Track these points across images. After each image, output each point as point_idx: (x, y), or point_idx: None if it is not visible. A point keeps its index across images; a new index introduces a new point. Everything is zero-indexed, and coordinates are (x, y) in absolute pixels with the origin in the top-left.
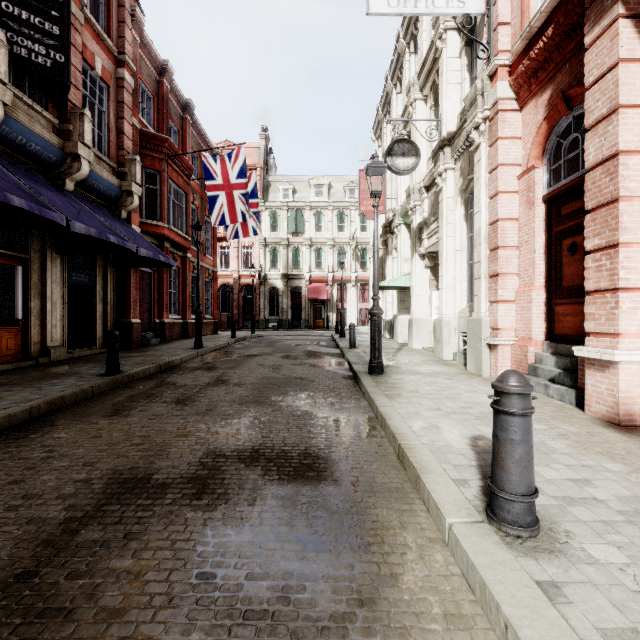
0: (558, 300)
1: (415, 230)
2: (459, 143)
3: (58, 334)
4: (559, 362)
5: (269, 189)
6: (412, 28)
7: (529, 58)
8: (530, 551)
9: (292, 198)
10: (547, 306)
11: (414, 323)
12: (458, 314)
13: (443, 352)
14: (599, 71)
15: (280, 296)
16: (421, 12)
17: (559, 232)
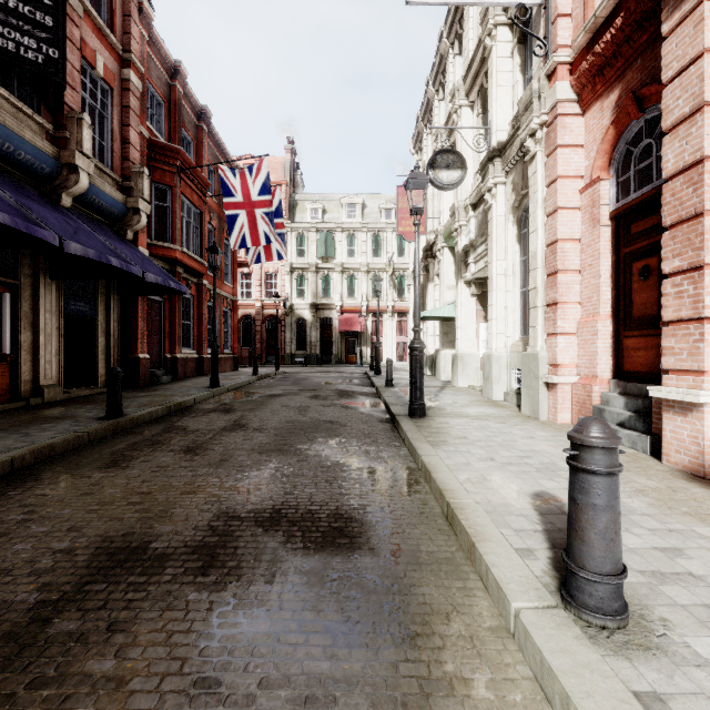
0: (627, 332)
1: (460, 253)
2: (511, 154)
3: (53, 371)
4: (629, 404)
5: (296, 209)
6: (457, 26)
7: (594, 53)
8: (621, 648)
9: (321, 219)
10: (614, 339)
11: (459, 358)
12: (510, 348)
13: (493, 391)
14: (680, 64)
15: (308, 328)
16: (469, 1)
17: (628, 254)
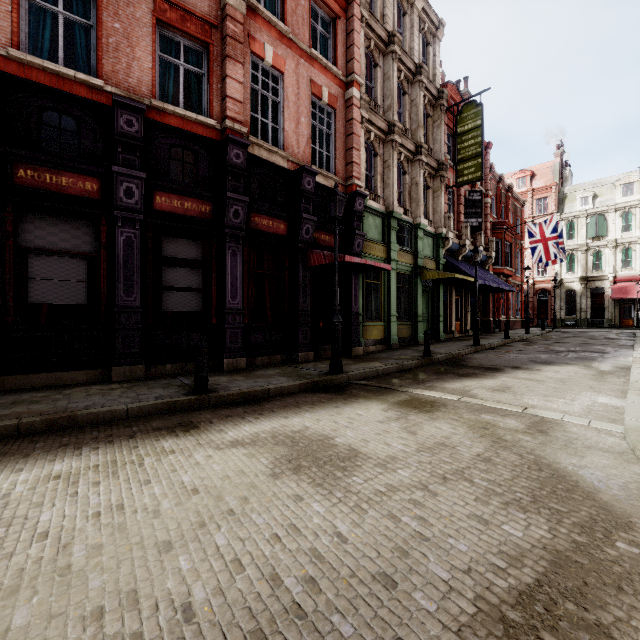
0: None
1: None
2: None
3: (468, 324)
4: None
5: (564, 201)
6: None
7: None
8: None
9: (592, 204)
10: None
11: None
12: None
13: None
14: None
15: (577, 297)
16: None
17: None
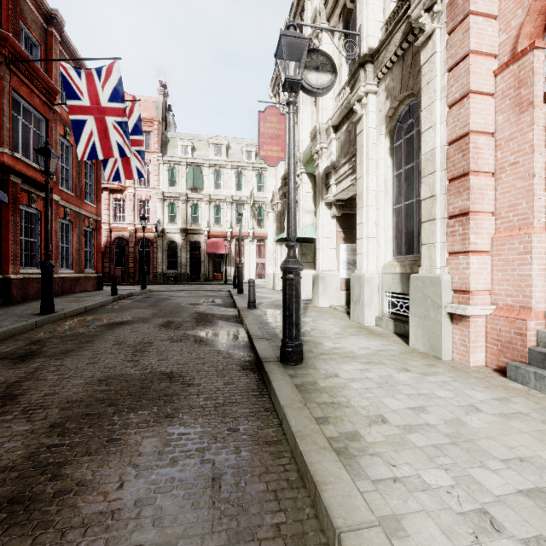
0: None
1: (321, 175)
2: (387, 55)
3: None
4: None
5: (168, 144)
6: None
7: None
8: None
9: (191, 155)
10: None
11: (321, 279)
12: (382, 269)
13: (364, 316)
14: None
15: (179, 250)
16: None
17: None
